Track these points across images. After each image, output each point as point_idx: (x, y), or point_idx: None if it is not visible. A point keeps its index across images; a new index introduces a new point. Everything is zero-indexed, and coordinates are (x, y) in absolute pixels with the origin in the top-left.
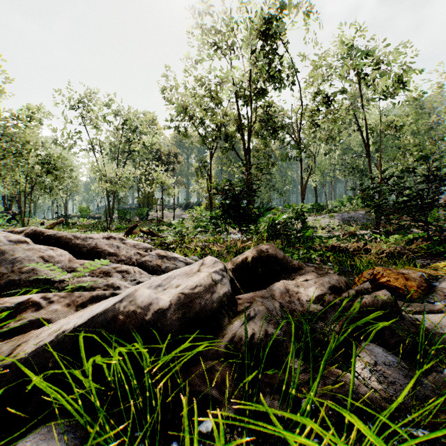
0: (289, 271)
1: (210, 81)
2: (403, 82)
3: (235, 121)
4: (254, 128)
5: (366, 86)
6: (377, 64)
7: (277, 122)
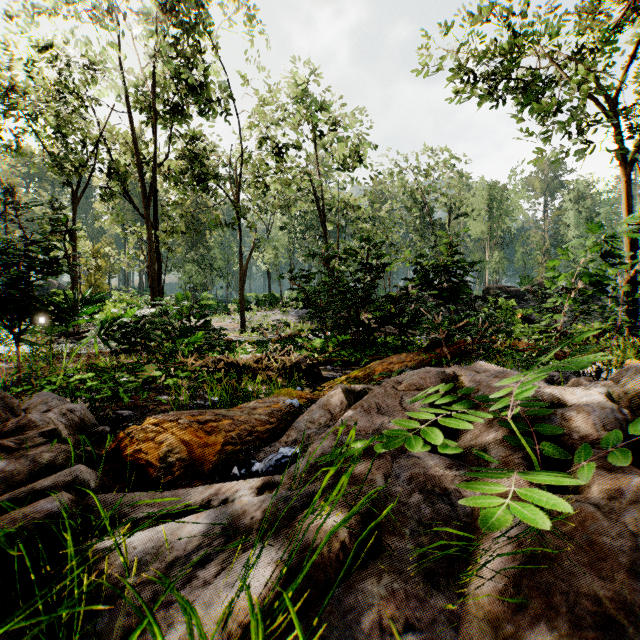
0: None
1: (69, 60)
2: (360, 155)
3: (130, 148)
4: (169, 169)
5: (323, 148)
6: (333, 124)
7: (206, 167)
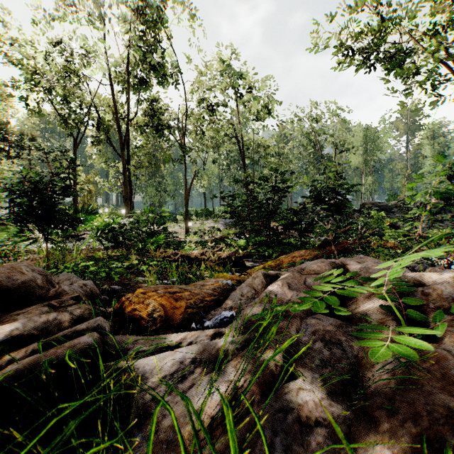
0: (30, 304)
1: (71, 51)
2: (269, 109)
3: (111, 109)
4: (137, 122)
5: (243, 105)
6: (250, 88)
7: (162, 120)
